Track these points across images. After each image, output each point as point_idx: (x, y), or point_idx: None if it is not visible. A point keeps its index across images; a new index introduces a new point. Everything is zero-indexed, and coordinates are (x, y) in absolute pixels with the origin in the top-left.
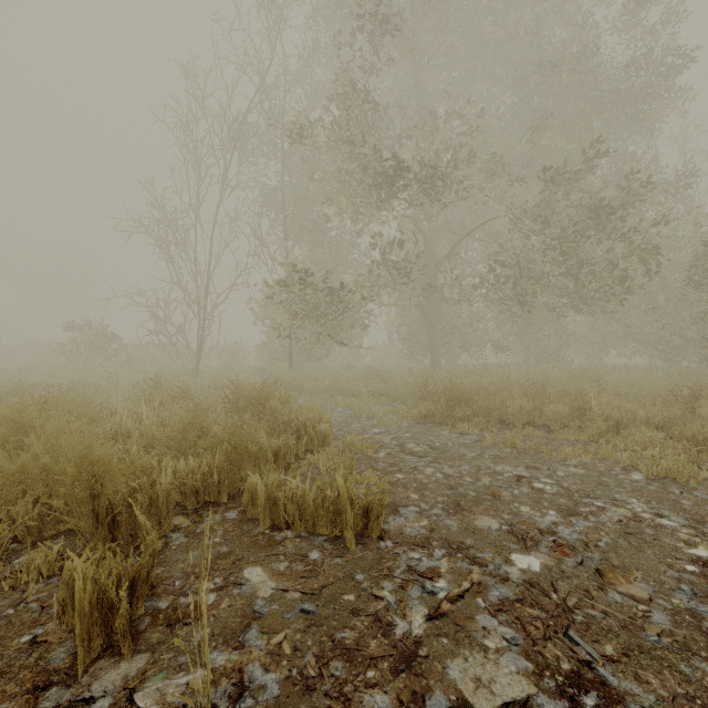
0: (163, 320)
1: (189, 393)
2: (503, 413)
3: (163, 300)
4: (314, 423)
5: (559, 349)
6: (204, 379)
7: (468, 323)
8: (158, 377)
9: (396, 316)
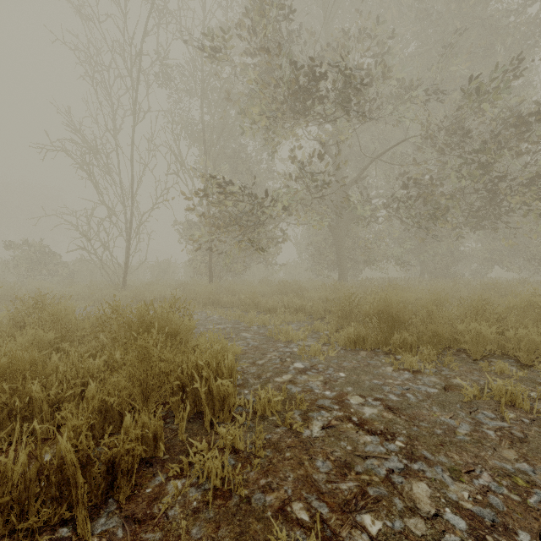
0: (87, 236)
1: (60, 316)
2: (450, 338)
3: (86, 217)
4: (208, 373)
5: (451, 265)
6: (124, 294)
7: (373, 241)
8: (41, 295)
9: (305, 238)
